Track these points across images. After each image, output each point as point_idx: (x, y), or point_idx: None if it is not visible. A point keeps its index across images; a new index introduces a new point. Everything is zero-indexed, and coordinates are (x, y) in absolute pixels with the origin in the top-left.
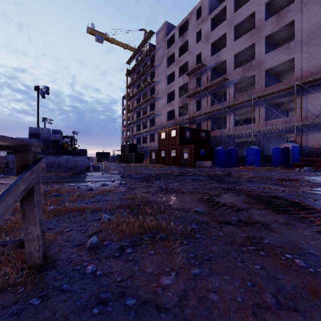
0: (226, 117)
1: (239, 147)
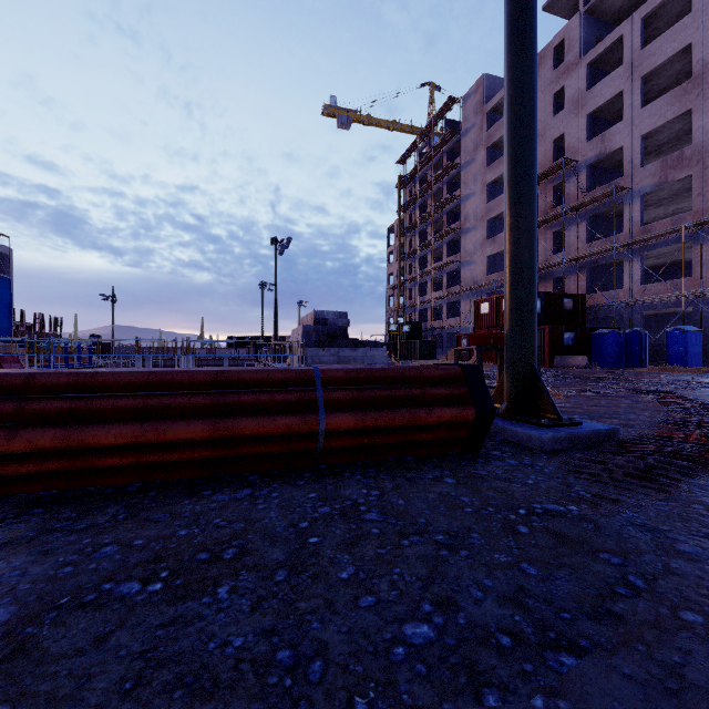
0: (623, 265)
1: (659, 325)
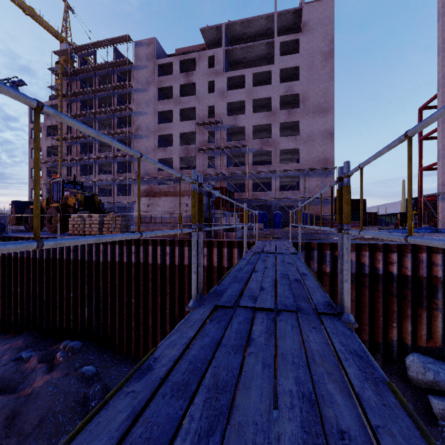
0: (245, 181)
1: None
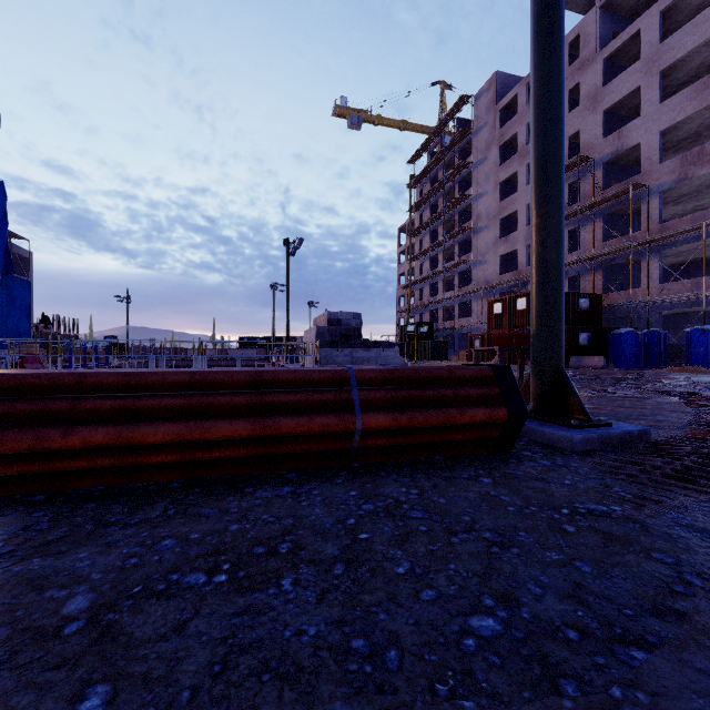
0: (641, 263)
1: (678, 324)
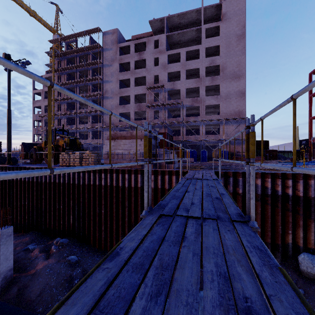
0: (180, 128)
1: None
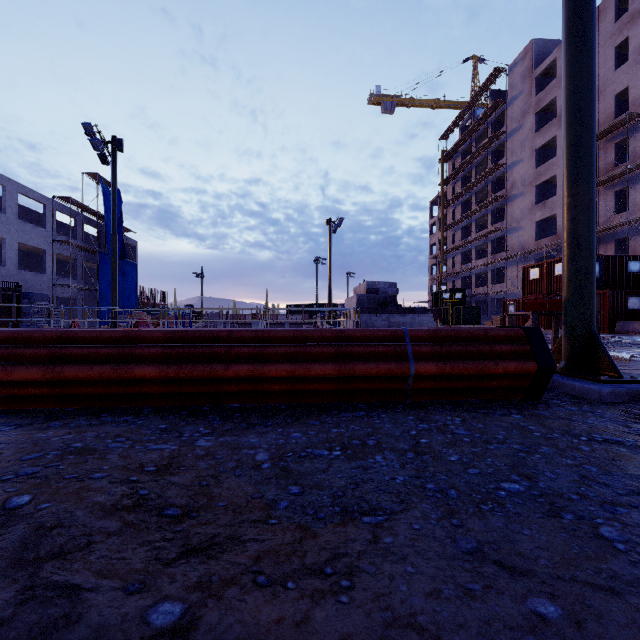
0: None
1: None
